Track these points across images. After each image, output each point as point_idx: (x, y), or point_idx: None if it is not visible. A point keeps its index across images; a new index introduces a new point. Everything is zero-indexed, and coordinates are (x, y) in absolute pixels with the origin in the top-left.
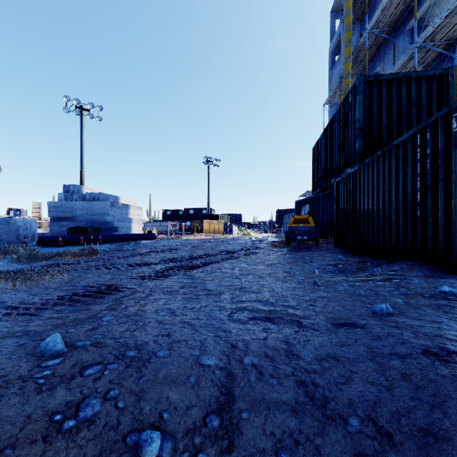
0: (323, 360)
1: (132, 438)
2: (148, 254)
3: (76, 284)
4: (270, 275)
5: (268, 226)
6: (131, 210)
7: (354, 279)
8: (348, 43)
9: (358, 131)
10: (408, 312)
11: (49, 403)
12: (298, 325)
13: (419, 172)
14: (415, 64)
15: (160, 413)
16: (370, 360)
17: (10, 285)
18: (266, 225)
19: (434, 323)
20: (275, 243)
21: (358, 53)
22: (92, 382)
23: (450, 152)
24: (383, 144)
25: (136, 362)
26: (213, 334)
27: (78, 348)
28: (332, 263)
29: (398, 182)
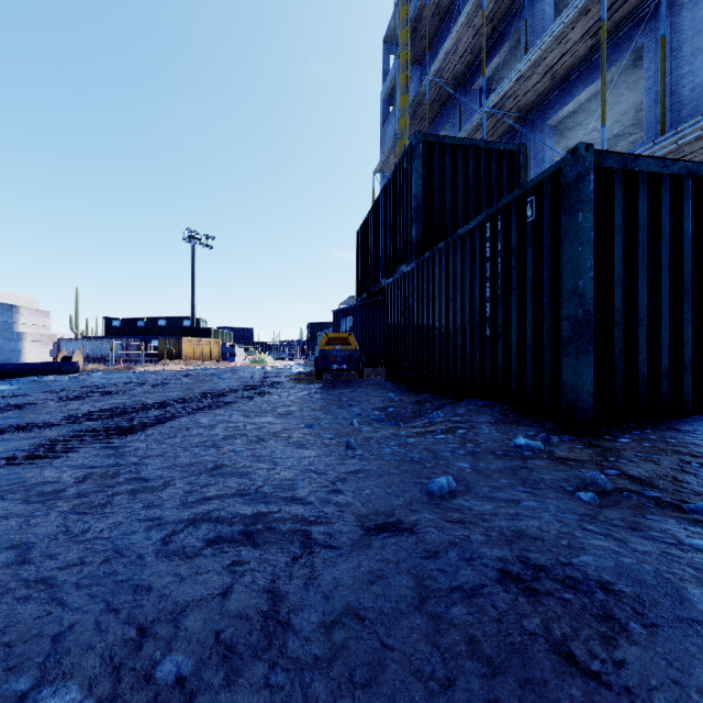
0: (336, 625)
1: None
2: (42, 405)
3: None
4: (278, 436)
5: (296, 348)
6: (20, 316)
7: (407, 432)
8: (404, 89)
9: (416, 211)
10: (476, 486)
11: None
12: (302, 542)
13: (489, 275)
14: (484, 135)
15: None
16: (419, 609)
17: None
18: (292, 346)
19: (511, 505)
20: (300, 375)
21: (417, 107)
22: None
23: (524, 250)
24: (446, 235)
25: None
26: (102, 605)
27: None
28: (380, 406)
29: (464, 288)
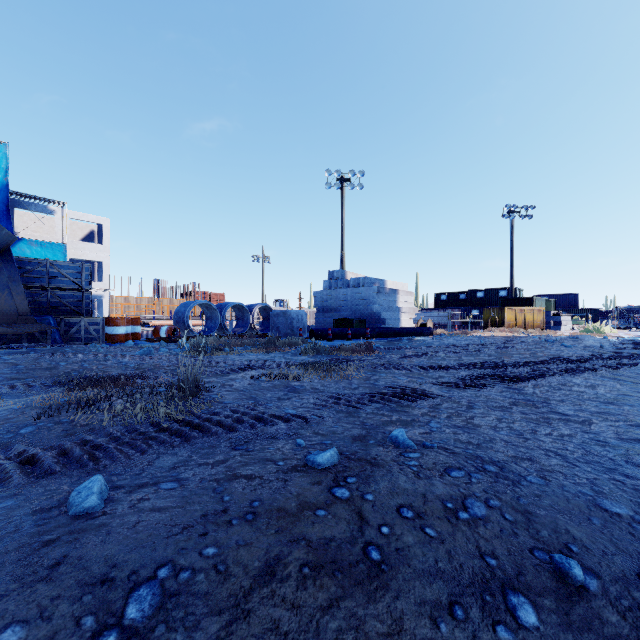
0: None
1: (540, 554)
2: (436, 355)
3: (375, 383)
4: None
5: None
6: (399, 296)
7: None
8: None
9: None
10: None
11: (434, 490)
12: None
13: None
14: None
15: (564, 543)
16: None
17: (320, 376)
18: None
19: None
20: None
21: None
22: (464, 485)
23: None
24: None
25: (503, 479)
26: (607, 475)
27: (427, 448)
28: None
29: None
